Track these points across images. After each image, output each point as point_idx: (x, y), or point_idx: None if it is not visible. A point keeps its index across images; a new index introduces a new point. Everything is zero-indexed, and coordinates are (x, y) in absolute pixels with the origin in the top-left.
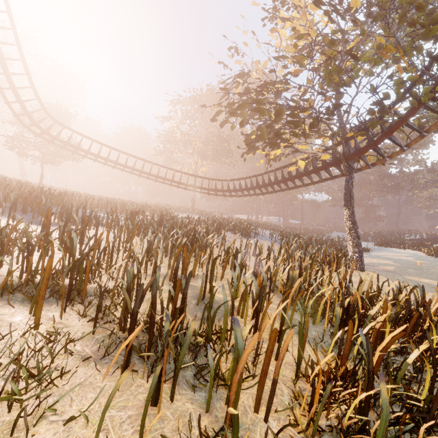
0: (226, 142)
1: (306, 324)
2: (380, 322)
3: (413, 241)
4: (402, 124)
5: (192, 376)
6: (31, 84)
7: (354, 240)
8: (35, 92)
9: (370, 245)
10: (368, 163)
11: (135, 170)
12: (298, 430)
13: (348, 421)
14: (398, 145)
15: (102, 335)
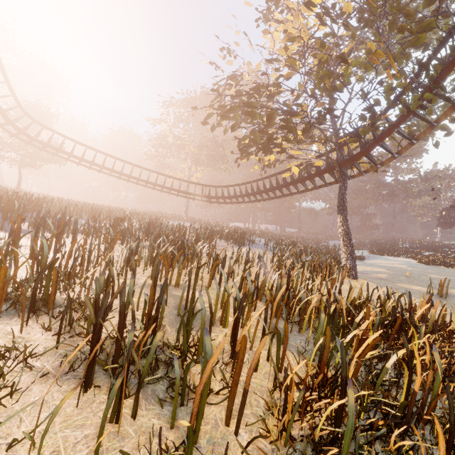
0: (221, 147)
1: (287, 332)
2: (362, 329)
3: (407, 249)
4: (392, 131)
5: (163, 389)
6: (6, 79)
7: (348, 248)
8: (10, 88)
9: (365, 253)
10: (361, 170)
11: (123, 174)
12: (270, 442)
13: (321, 429)
14: (389, 152)
15: (67, 349)
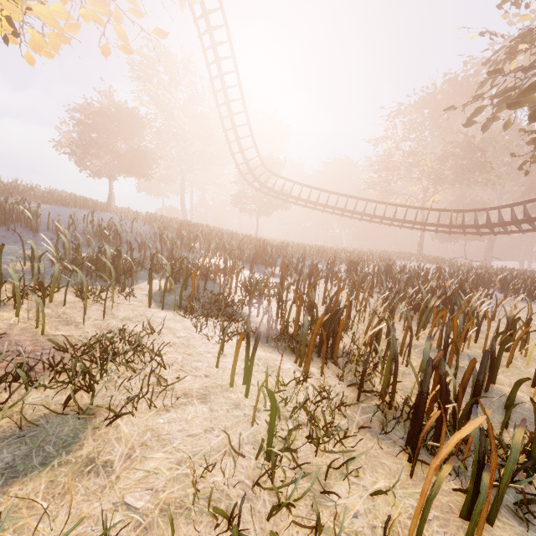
0: (480, 150)
1: None
2: None
3: None
4: None
5: (510, 502)
6: (254, 143)
7: None
8: (256, 150)
9: None
10: None
11: (346, 211)
12: None
13: None
14: None
15: (367, 405)
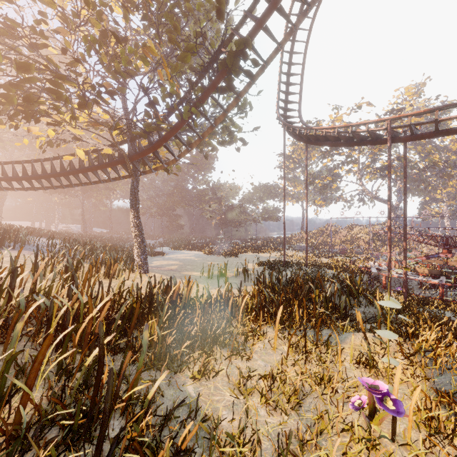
0: None
1: None
2: (84, 325)
3: (200, 244)
4: (173, 135)
5: None
6: None
7: (140, 243)
8: None
9: (168, 249)
10: (151, 167)
11: None
12: None
13: None
14: (172, 154)
15: None
